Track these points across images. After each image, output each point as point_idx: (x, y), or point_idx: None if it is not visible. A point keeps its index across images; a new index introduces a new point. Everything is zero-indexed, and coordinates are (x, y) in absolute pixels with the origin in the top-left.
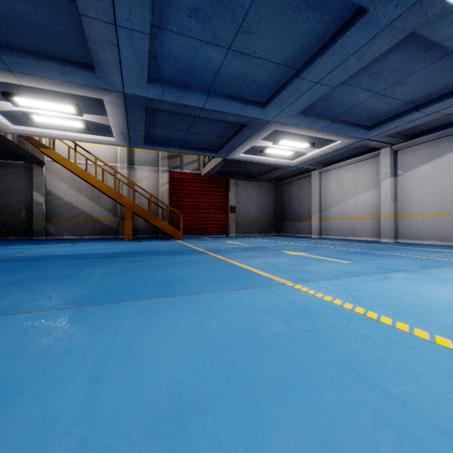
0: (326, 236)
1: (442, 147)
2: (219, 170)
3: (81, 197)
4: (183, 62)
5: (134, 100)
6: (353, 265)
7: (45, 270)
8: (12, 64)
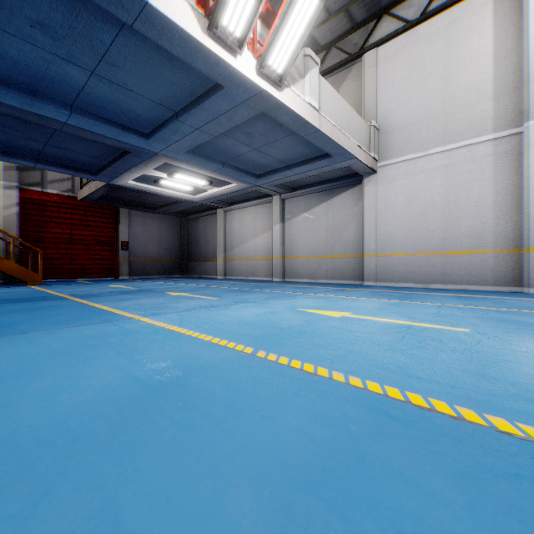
0: (231, 277)
1: (312, 201)
2: (103, 196)
3: None
4: (29, 67)
5: None
6: (216, 301)
7: None
8: None
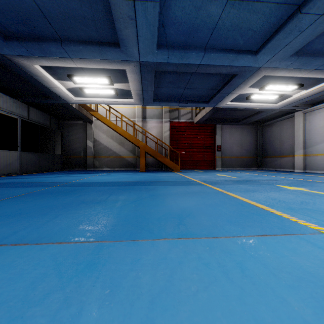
0: (311, 171)
1: None
2: (207, 118)
3: (113, 142)
4: (185, 24)
5: (146, 66)
6: None
7: (86, 195)
8: (70, 52)
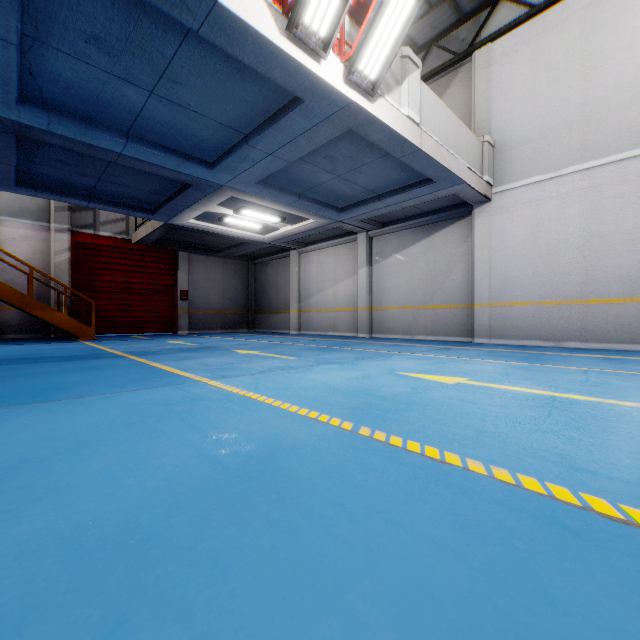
0: (306, 332)
1: (407, 239)
2: (160, 238)
3: None
4: (83, 90)
5: None
6: (294, 361)
7: None
8: None
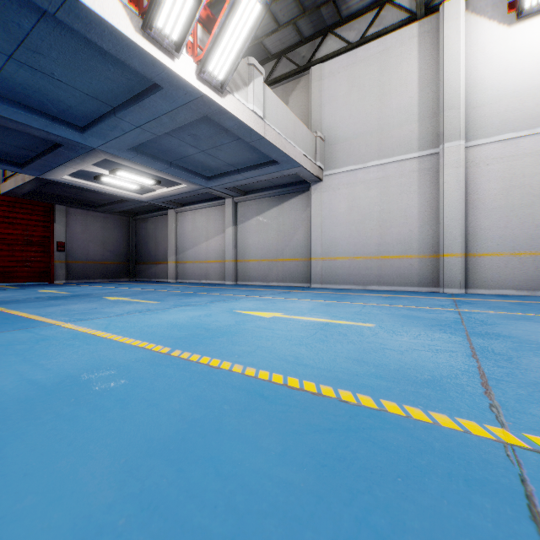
0: (183, 280)
1: (264, 206)
2: (34, 191)
3: None
4: None
5: None
6: (156, 305)
7: None
8: None
